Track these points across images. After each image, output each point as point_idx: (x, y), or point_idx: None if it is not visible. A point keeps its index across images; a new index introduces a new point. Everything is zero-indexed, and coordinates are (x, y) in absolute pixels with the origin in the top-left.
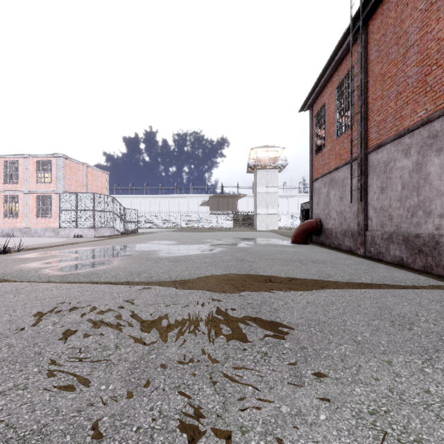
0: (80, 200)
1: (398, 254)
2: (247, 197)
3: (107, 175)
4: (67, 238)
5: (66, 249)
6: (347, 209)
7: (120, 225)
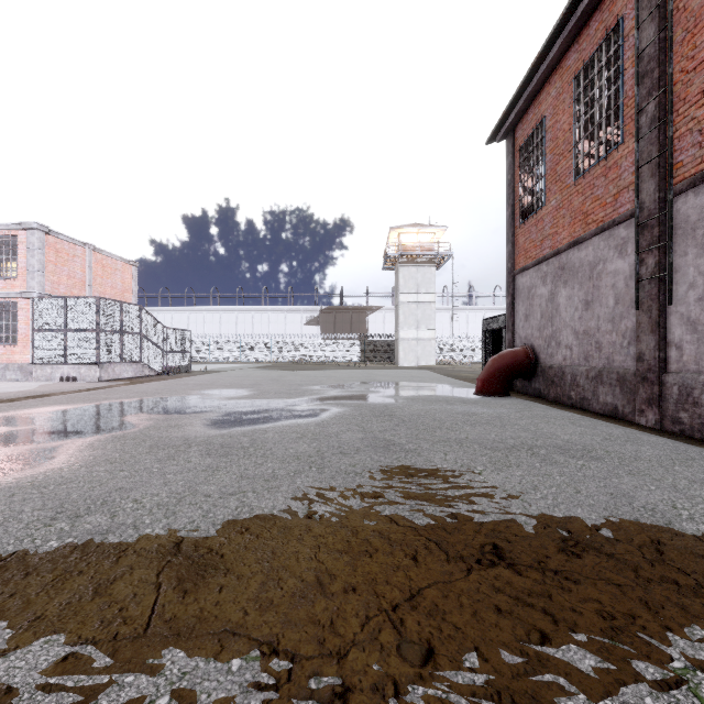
0: (73, 312)
1: None
2: (383, 311)
3: (135, 269)
4: (42, 385)
5: (1, 412)
6: (604, 325)
7: (155, 357)
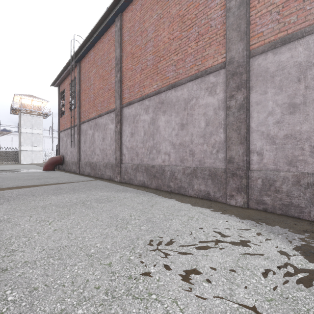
0: None
1: (88, 171)
2: (11, 135)
3: None
4: None
5: None
6: (74, 150)
7: None
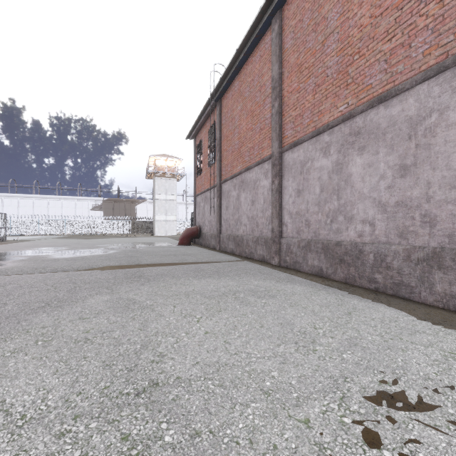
0: None
1: (232, 247)
2: (146, 203)
3: None
4: None
5: None
6: (213, 219)
7: None
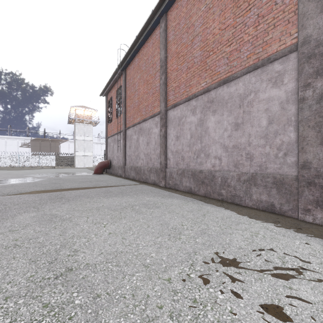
0: None
1: (133, 175)
2: (68, 142)
3: None
4: None
5: None
6: (120, 155)
7: None
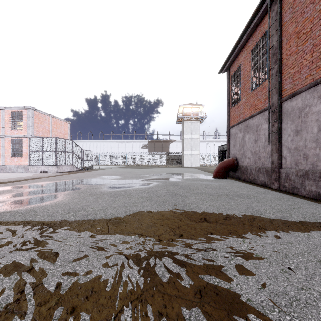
0: (45, 143)
1: (315, 190)
2: (176, 142)
3: (69, 124)
4: (34, 174)
5: (26, 183)
6: (261, 149)
7: (78, 162)
